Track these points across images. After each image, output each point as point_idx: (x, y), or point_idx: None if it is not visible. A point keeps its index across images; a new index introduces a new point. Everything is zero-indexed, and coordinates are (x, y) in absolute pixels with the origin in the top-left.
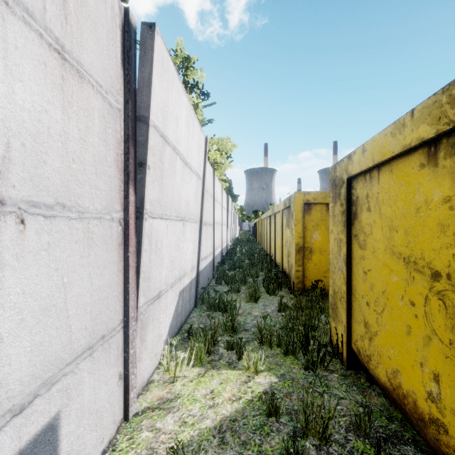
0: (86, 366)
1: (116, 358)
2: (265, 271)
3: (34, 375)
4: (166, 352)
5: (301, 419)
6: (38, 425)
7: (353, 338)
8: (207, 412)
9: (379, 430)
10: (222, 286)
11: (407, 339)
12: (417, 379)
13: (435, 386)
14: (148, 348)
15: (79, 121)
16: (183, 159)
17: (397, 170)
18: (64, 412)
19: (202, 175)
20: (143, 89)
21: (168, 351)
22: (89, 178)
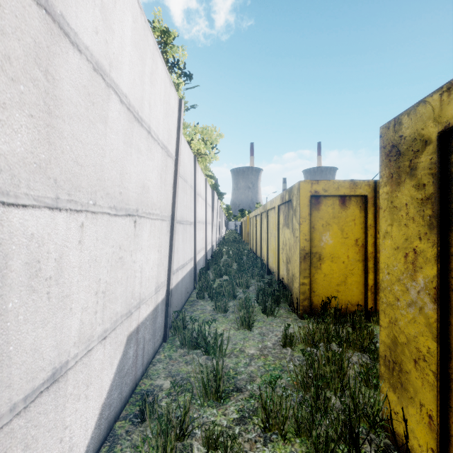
0: None
1: None
2: (257, 278)
3: None
4: None
5: None
6: None
7: None
8: None
9: None
10: (205, 302)
11: None
12: None
13: None
14: None
15: None
16: (128, 106)
17: None
18: None
19: (174, 152)
20: None
21: None
22: None
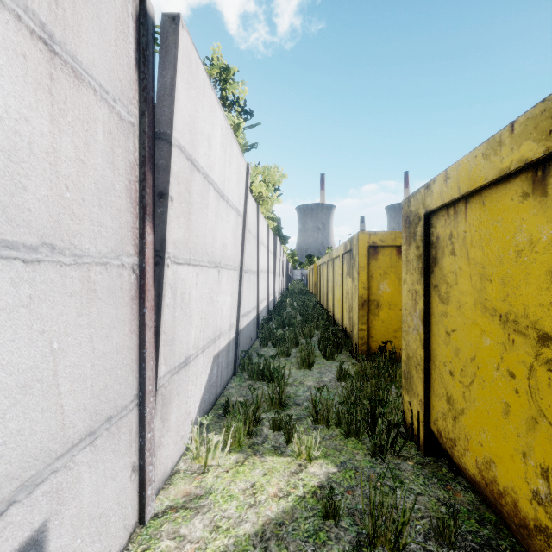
0: (85, 458)
1: (129, 445)
2: (321, 329)
3: (8, 475)
4: (195, 434)
5: (366, 523)
6: (14, 542)
7: (432, 416)
8: (247, 513)
9: (467, 537)
10: (268, 349)
11: (504, 421)
12: (518, 473)
13: (543, 484)
14: (171, 430)
15: (76, 135)
16: (217, 190)
17: (491, 202)
18: (53, 521)
19: (242, 210)
20: (165, 99)
21: (197, 433)
22: (89, 212)
